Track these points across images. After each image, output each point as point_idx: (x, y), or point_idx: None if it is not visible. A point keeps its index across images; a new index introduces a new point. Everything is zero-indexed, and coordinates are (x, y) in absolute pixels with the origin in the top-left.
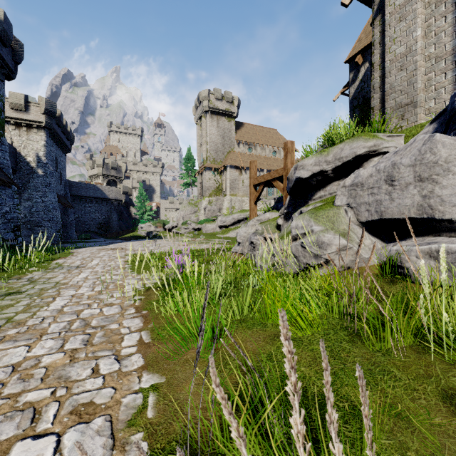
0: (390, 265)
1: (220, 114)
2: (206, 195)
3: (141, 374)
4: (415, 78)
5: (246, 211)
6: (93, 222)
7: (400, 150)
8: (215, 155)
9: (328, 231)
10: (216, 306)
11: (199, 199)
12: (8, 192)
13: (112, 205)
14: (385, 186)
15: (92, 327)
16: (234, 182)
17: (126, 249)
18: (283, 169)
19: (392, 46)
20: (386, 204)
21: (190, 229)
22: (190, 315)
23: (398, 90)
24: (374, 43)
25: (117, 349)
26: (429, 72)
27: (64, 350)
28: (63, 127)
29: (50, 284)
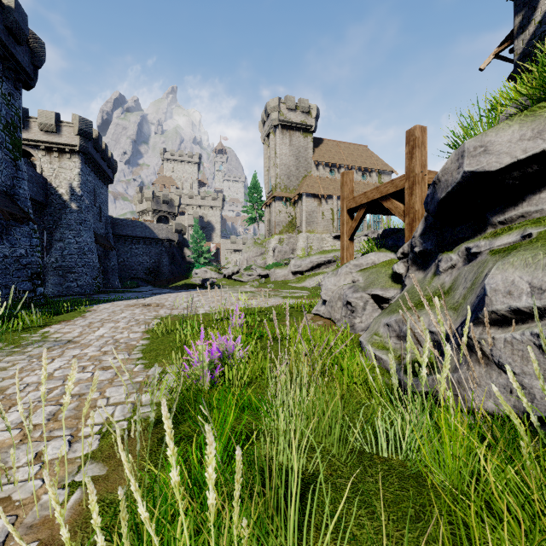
0: None
1: (293, 128)
2: (275, 232)
3: None
4: None
5: (328, 253)
6: (141, 267)
7: None
8: (287, 181)
9: None
10: None
11: (266, 238)
12: (24, 229)
13: (162, 246)
14: None
15: None
16: (311, 215)
17: (163, 305)
18: (404, 178)
19: None
20: None
21: (255, 275)
22: None
23: None
24: None
25: None
26: None
27: None
28: (103, 152)
29: None
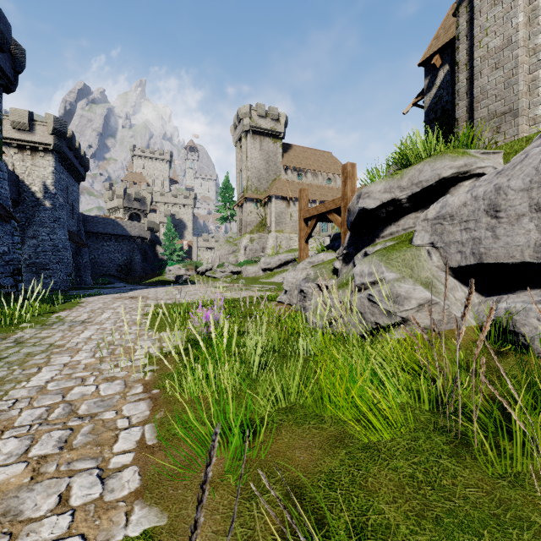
0: (494, 328)
1: (264, 134)
2: (247, 232)
3: (131, 507)
4: (516, 78)
5: (294, 251)
6: (112, 264)
7: (505, 170)
8: (258, 184)
9: (406, 280)
10: (253, 383)
11: (238, 237)
12: (7, 228)
13: (134, 244)
14: (485, 218)
15: (79, 416)
16: (280, 216)
17: (148, 297)
18: (341, 199)
19: (483, 38)
20: (488, 243)
21: (227, 272)
22: (216, 398)
23: (492, 95)
24: (459, 35)
25: (105, 457)
26: (535, 70)
27: (28, 458)
28: (76, 151)
29: (42, 347)
